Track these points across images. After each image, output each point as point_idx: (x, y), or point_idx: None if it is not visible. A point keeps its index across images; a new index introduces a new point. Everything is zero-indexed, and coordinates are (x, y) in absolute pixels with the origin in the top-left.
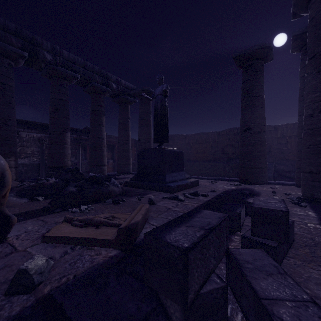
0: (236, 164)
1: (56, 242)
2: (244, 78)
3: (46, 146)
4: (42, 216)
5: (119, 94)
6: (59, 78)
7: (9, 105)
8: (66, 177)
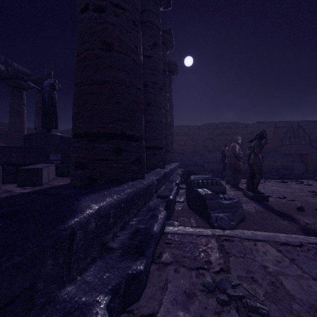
0: None
1: None
2: None
3: None
4: None
5: (9, 76)
6: None
7: None
8: None
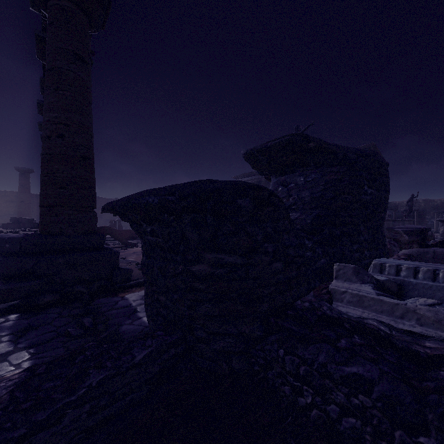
0: (9, 219)
1: None
2: (21, 178)
3: None
4: None
5: None
6: None
7: None
8: None
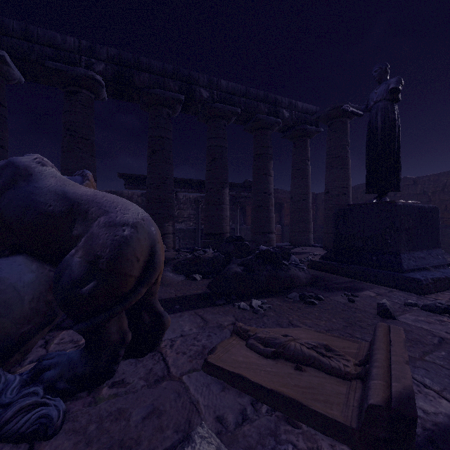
0: None
1: (226, 380)
2: None
3: (202, 208)
4: (200, 308)
5: (292, 124)
6: (216, 118)
7: (168, 161)
8: (228, 249)
